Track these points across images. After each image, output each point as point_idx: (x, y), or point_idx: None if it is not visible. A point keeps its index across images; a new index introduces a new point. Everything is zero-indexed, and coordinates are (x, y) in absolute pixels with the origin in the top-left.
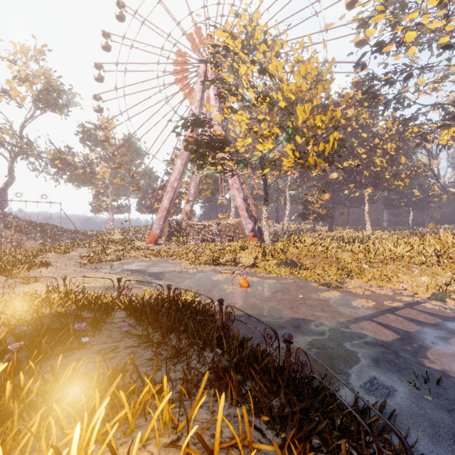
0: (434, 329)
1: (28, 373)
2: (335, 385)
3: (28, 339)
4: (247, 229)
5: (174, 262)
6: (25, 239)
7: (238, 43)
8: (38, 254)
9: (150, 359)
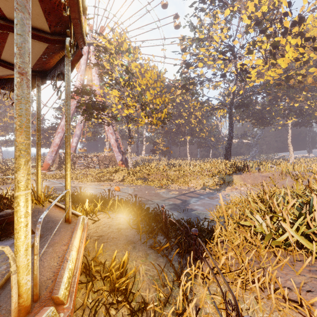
0: (196, 198)
1: None
2: None
3: None
4: (118, 160)
5: None
6: None
7: (113, 46)
8: None
9: None
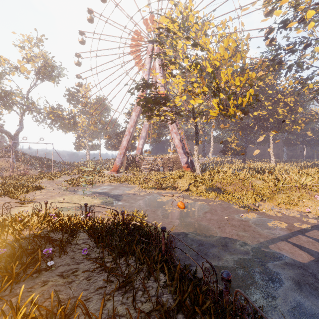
0: None
1: (0, 296)
2: (265, 310)
3: (5, 261)
4: (182, 162)
5: (130, 186)
6: (30, 169)
7: (176, 26)
8: (36, 180)
9: (101, 287)
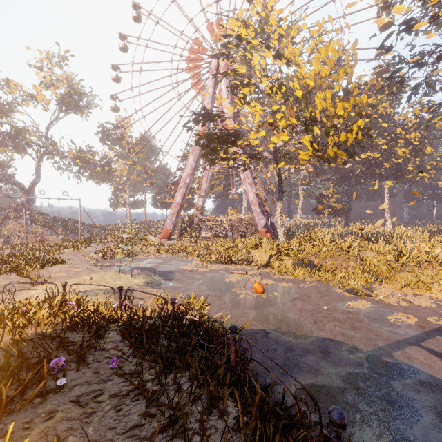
0: None
1: None
2: None
3: None
4: (259, 225)
5: (185, 259)
6: (49, 234)
7: (251, 32)
8: (56, 250)
9: (136, 426)
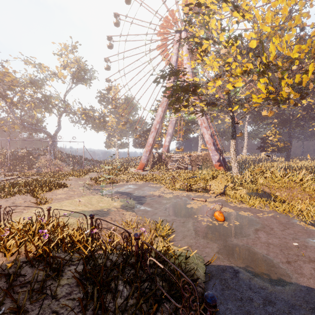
0: None
1: None
2: None
3: None
4: (213, 160)
5: (155, 186)
6: (65, 166)
7: None
8: (65, 177)
9: None
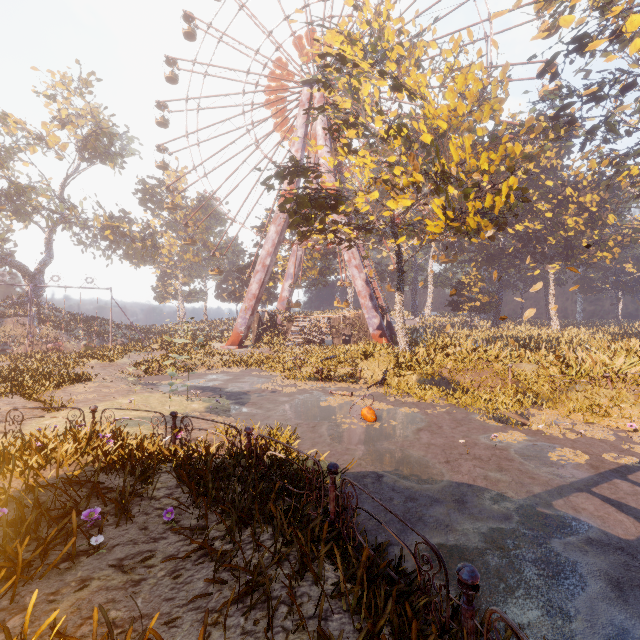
0: None
1: None
2: None
3: (4, 535)
4: (371, 326)
5: (265, 375)
6: (66, 339)
7: (359, 50)
8: (77, 362)
9: (202, 595)
